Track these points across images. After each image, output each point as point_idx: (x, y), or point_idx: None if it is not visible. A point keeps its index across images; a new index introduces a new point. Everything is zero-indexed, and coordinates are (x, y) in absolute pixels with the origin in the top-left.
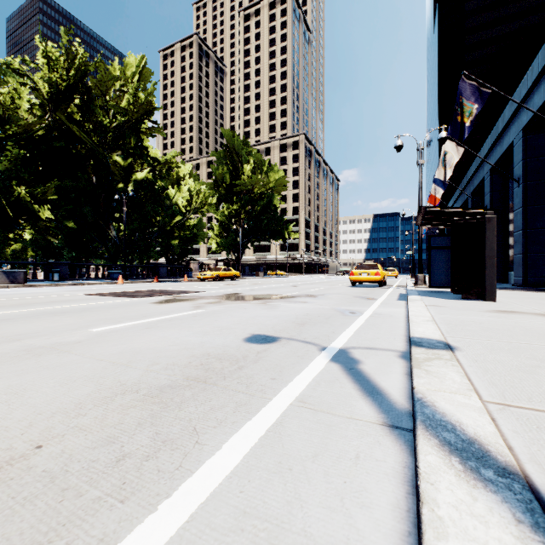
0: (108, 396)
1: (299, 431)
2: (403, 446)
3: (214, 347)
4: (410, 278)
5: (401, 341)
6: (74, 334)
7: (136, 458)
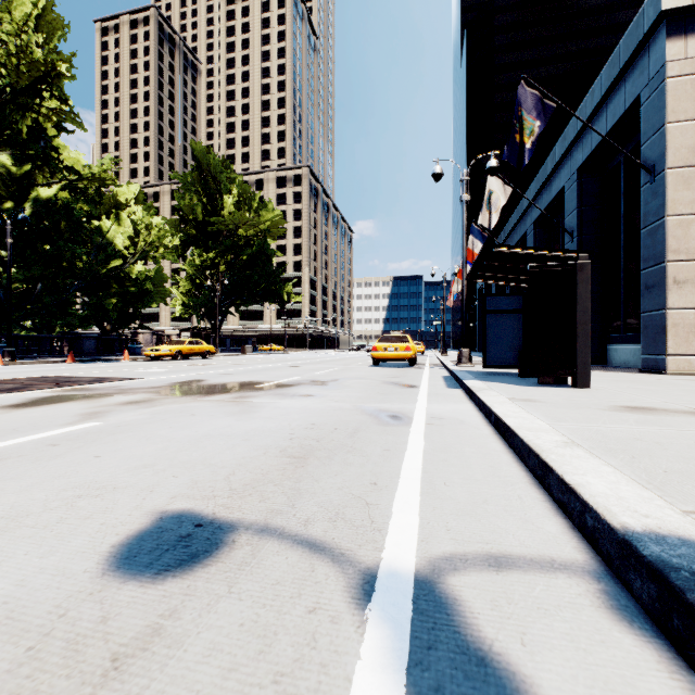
0: None
1: None
2: None
3: None
4: (441, 355)
5: (542, 508)
6: None
7: None
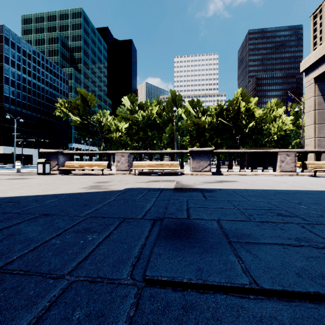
0: None
1: None
2: None
3: None
4: None
5: None
6: None
7: None
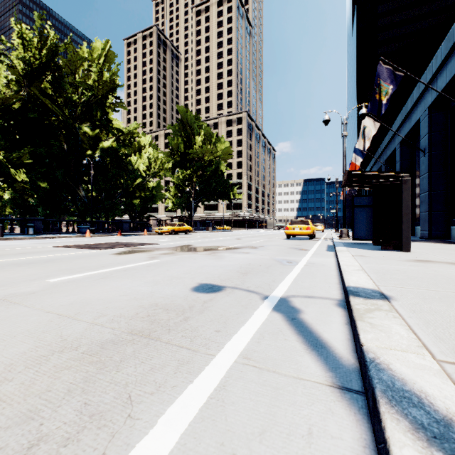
0: (44, 355)
1: (244, 397)
2: (358, 415)
3: (162, 297)
4: (335, 232)
5: (336, 289)
6: (31, 284)
7: (53, 442)
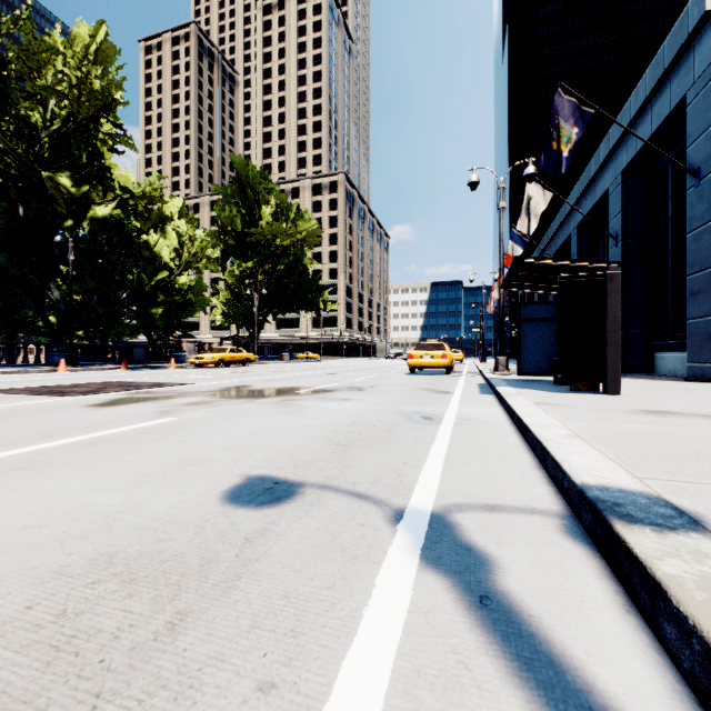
0: None
1: None
2: None
3: (139, 529)
4: (480, 363)
5: (538, 481)
6: None
7: None
